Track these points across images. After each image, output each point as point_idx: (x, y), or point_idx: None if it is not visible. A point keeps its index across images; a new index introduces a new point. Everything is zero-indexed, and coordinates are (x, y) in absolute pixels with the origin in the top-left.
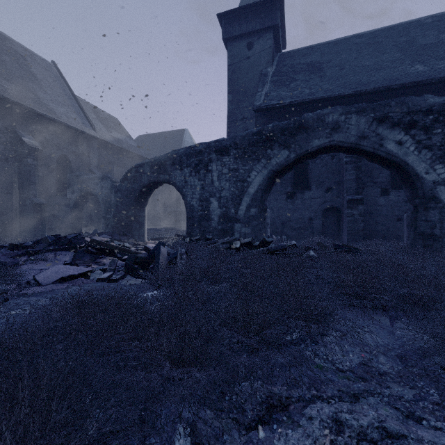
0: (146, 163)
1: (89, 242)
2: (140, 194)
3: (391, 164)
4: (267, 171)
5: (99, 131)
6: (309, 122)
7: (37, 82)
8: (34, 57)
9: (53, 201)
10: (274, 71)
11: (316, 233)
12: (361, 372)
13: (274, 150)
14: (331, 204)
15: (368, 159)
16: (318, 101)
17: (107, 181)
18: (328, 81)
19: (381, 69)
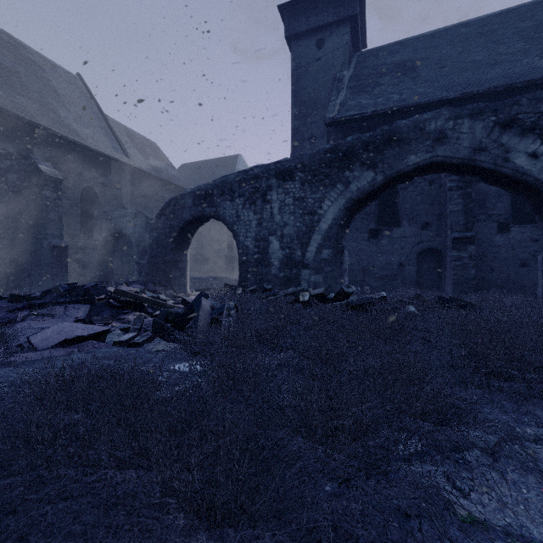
0: (188, 194)
1: (112, 293)
2: (180, 233)
3: (521, 186)
4: (344, 200)
5: (133, 158)
6: (402, 132)
7: (59, 98)
8: (55, 69)
9: (77, 244)
10: (351, 74)
11: (408, 284)
12: None
13: (355, 171)
14: (429, 245)
15: (486, 180)
16: (411, 110)
17: (141, 218)
18: (424, 83)
19: (497, 64)
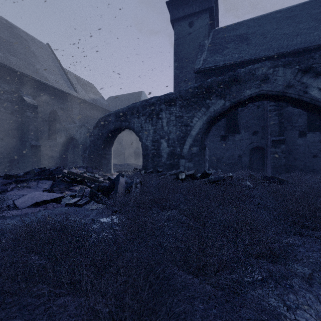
0: (112, 114)
1: (66, 173)
2: (107, 137)
3: (314, 108)
4: (206, 117)
5: (80, 93)
6: (241, 76)
7: (36, 57)
8: (34, 40)
9: (46, 144)
10: (210, 42)
11: (244, 168)
12: None
13: (212, 100)
14: (257, 144)
15: (293, 105)
16: (246, 63)
17: (84, 129)
18: (254, 47)
19: (298, 35)
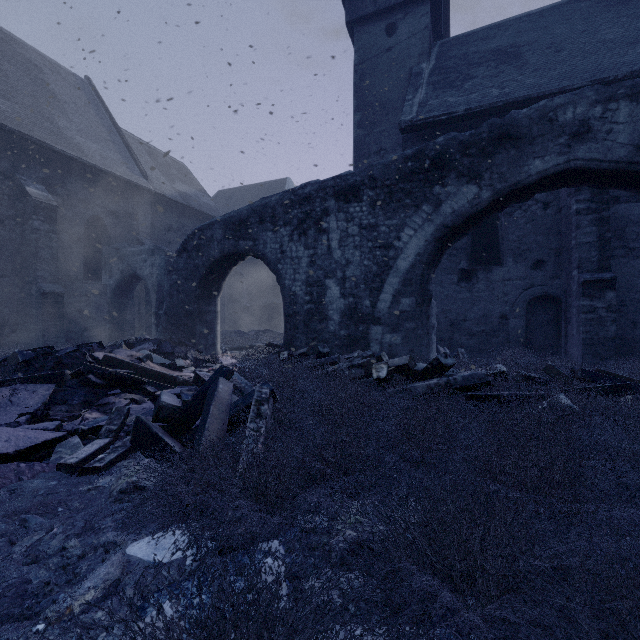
0: (216, 222)
1: (100, 361)
2: (207, 275)
3: None
4: (433, 227)
5: (155, 181)
6: (521, 126)
7: (58, 104)
8: (57, 69)
9: (80, 289)
10: (432, 67)
11: (513, 343)
12: None
13: (449, 186)
14: (543, 290)
15: None
16: (518, 106)
17: (160, 256)
18: (534, 72)
19: (638, 42)
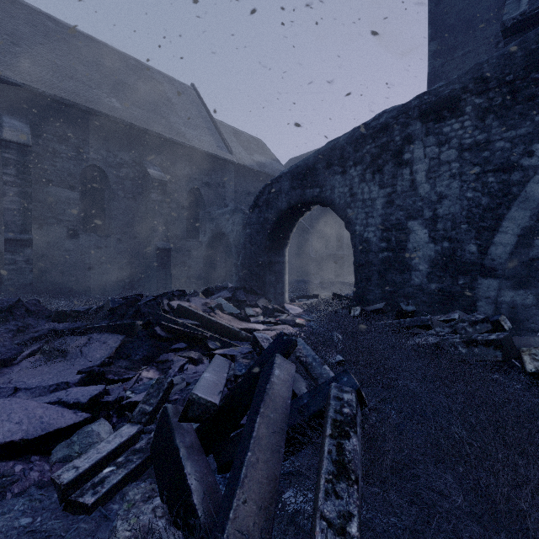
0: (284, 175)
1: (175, 310)
2: (275, 227)
3: None
4: None
5: (238, 155)
6: None
7: (172, 106)
8: (172, 82)
9: (183, 246)
10: None
11: None
12: None
13: None
14: None
15: None
16: None
17: (238, 215)
18: None
19: None
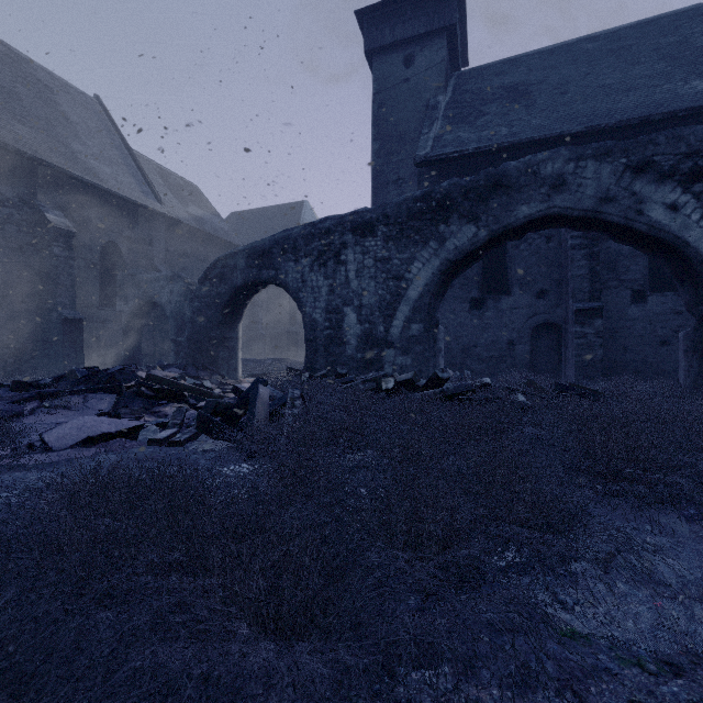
0: (239, 252)
1: (144, 379)
2: (229, 302)
3: (658, 245)
4: (439, 261)
5: (168, 205)
6: (511, 177)
7: (71, 127)
8: (67, 89)
9: (95, 316)
10: (448, 100)
11: (519, 367)
12: (663, 648)
13: (452, 225)
14: (546, 318)
15: (615, 238)
16: (523, 147)
17: (179, 283)
18: (540, 113)
19: (631, 89)
